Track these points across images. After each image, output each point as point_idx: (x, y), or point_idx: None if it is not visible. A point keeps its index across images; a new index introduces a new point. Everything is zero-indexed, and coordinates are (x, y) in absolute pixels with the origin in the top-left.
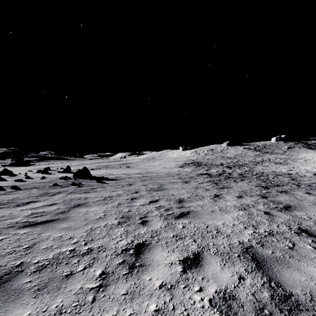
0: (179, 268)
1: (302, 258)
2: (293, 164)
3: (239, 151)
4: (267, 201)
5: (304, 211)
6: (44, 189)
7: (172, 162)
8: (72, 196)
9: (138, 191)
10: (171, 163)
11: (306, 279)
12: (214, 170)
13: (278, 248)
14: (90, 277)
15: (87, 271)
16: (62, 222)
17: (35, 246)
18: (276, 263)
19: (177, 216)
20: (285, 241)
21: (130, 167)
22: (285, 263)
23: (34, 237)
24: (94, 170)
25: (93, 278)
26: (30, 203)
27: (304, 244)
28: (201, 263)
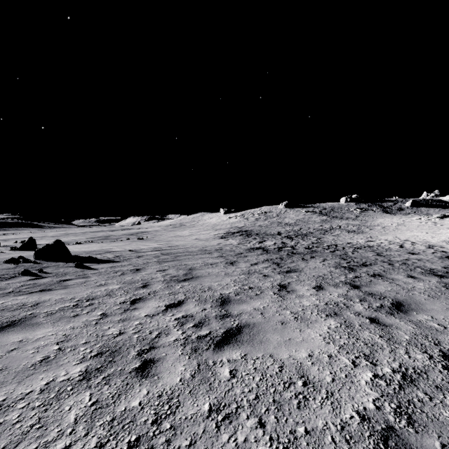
0: None
1: None
2: (370, 232)
3: (301, 216)
4: (362, 294)
5: (426, 311)
6: None
7: (210, 230)
8: (7, 302)
9: (149, 284)
10: (207, 232)
11: None
12: (270, 242)
13: (445, 426)
14: None
15: None
16: None
17: None
18: None
19: (217, 341)
20: (444, 398)
21: (143, 239)
22: None
23: None
24: (81, 244)
25: None
26: None
27: None
28: None
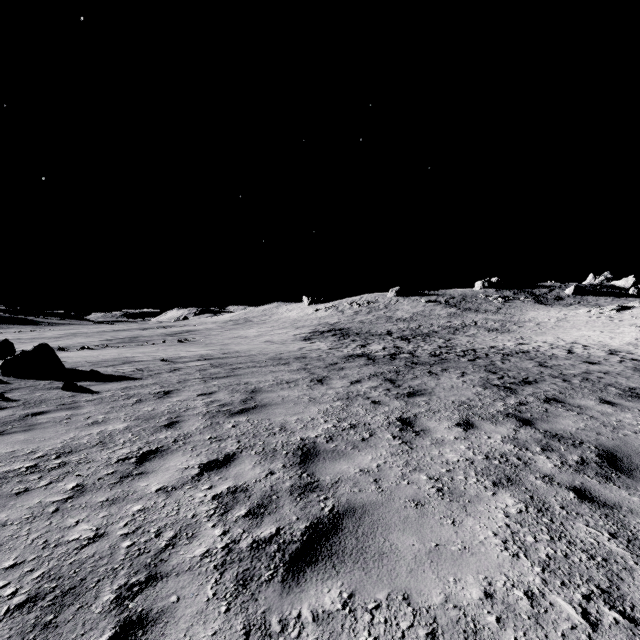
0: None
1: None
2: (519, 331)
3: (420, 307)
4: (542, 436)
5: None
6: None
7: (288, 328)
8: None
9: (180, 420)
10: (284, 331)
11: None
12: (376, 346)
13: None
14: None
15: None
16: None
17: None
18: None
19: (292, 555)
20: None
21: (187, 342)
22: None
23: None
24: (89, 349)
25: None
26: None
27: None
28: None
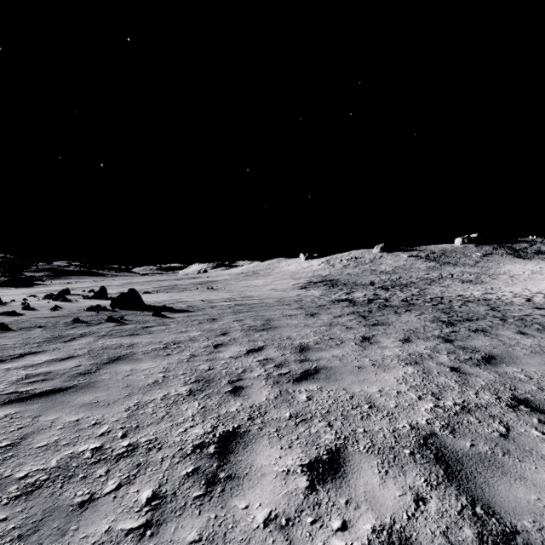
0: (302, 481)
1: (527, 456)
2: (491, 282)
3: (402, 261)
4: (453, 347)
5: (518, 364)
6: (56, 329)
7: (288, 279)
8: (106, 342)
9: (228, 332)
10: (285, 282)
11: (538, 498)
12: (359, 294)
13: (482, 436)
14: (128, 506)
15: (123, 493)
16: (83, 393)
17: (24, 441)
18: (481, 467)
19: (296, 377)
20: (492, 423)
21: (213, 289)
22: (496, 467)
23: (25, 423)
24: (149, 293)
25: (134, 507)
26: (25, 356)
27: (526, 427)
28: (343, 470)
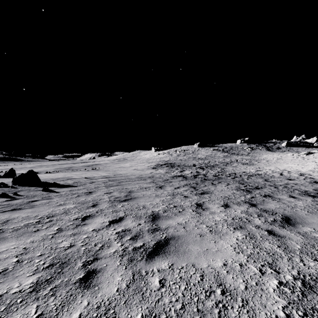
0: None
1: None
2: (258, 164)
3: (209, 152)
4: (259, 210)
5: (308, 224)
6: None
7: (144, 163)
8: None
9: (98, 204)
10: (143, 164)
11: None
12: (188, 171)
13: None
14: None
15: None
16: None
17: None
18: None
19: (149, 252)
20: None
21: (96, 169)
22: None
23: None
24: (50, 173)
25: None
26: None
27: None
28: None
